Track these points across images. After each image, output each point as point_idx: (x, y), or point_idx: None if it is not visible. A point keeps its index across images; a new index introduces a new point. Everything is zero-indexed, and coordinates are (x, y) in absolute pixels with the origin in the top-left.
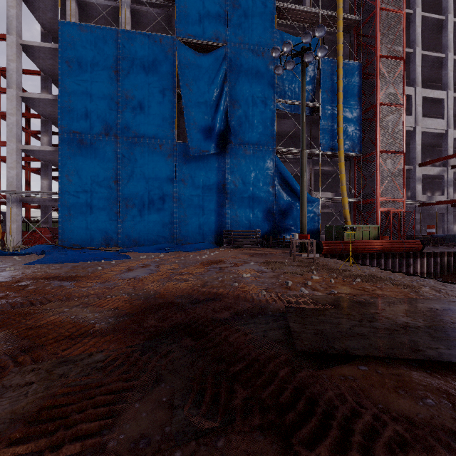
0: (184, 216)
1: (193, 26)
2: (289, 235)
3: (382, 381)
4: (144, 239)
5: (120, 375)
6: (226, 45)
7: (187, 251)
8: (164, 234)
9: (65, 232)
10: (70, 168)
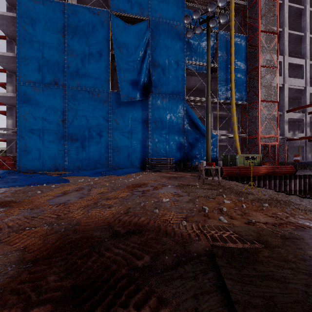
0: (117, 148)
1: (123, 3)
2: (195, 162)
3: None
4: (85, 165)
5: None
6: (149, 18)
7: (117, 174)
8: (101, 161)
9: (22, 160)
10: (26, 110)
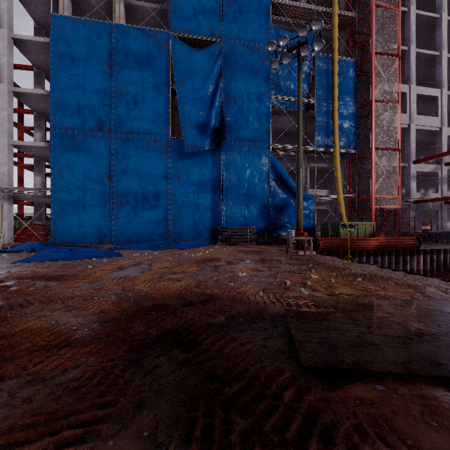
0: (179, 213)
1: (188, 21)
2: (285, 232)
3: (405, 406)
4: (138, 236)
5: (95, 400)
6: (222, 40)
7: (181, 248)
8: (158, 231)
9: (58, 229)
10: (63, 164)
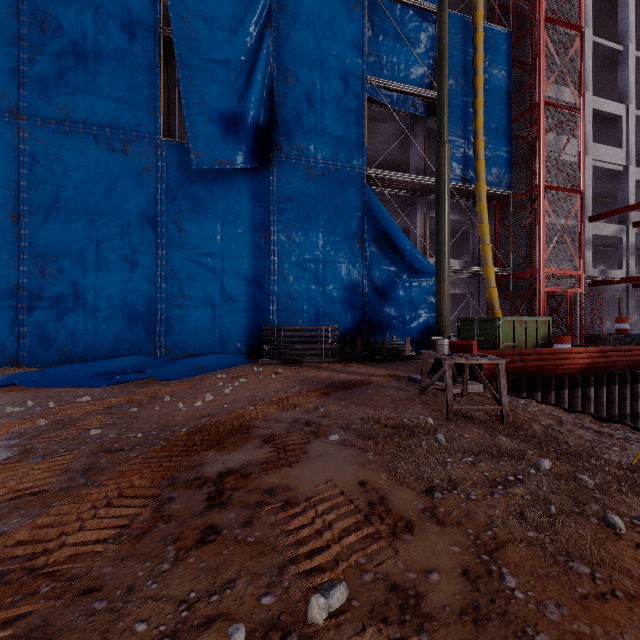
0: (181, 298)
1: None
2: (391, 335)
3: None
4: (85, 348)
5: None
6: None
7: (171, 377)
8: (133, 336)
9: None
10: None
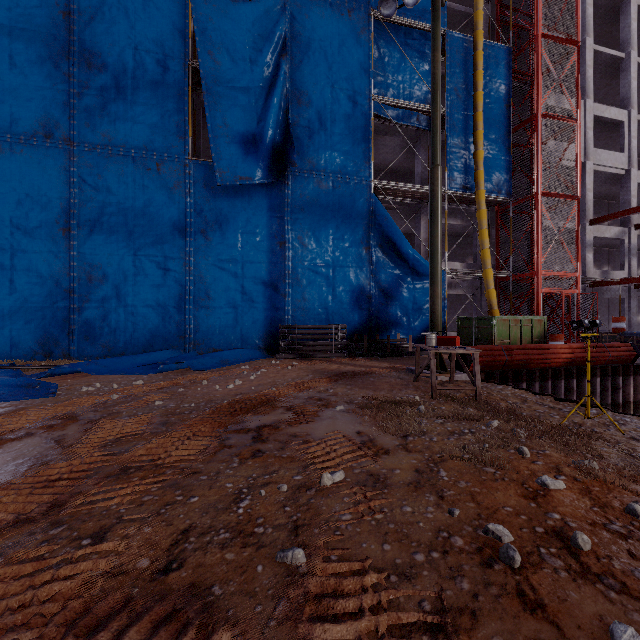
0: (206, 300)
1: None
2: (396, 333)
3: None
4: (125, 343)
5: None
6: None
7: (203, 367)
8: (166, 333)
9: None
10: None
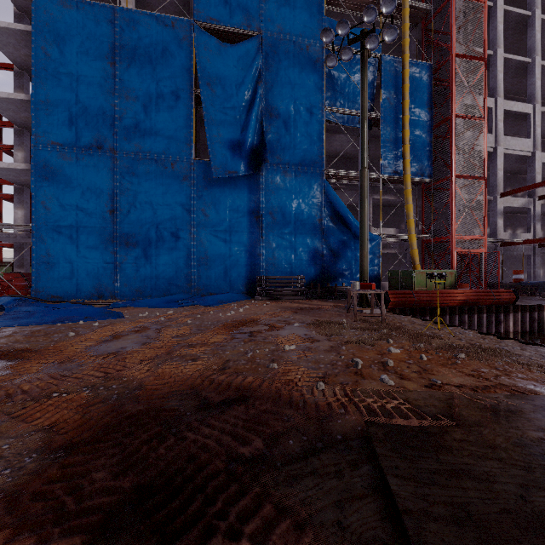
0: (205, 258)
1: (217, 8)
2: (342, 282)
3: None
4: (150, 289)
5: None
6: (261, 34)
7: (207, 304)
8: (177, 282)
9: (42, 279)
10: (49, 192)
